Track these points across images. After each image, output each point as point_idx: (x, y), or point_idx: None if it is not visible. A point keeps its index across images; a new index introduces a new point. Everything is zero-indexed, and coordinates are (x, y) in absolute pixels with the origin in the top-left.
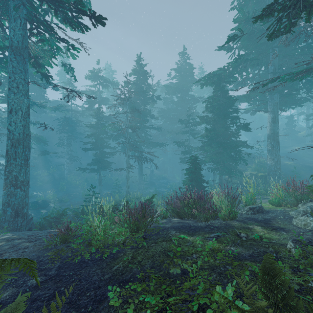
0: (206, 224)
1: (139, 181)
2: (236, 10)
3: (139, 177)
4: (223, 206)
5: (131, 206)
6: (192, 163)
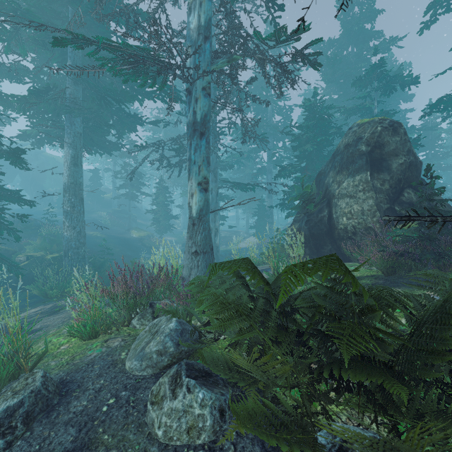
0: None
1: None
2: None
3: None
4: None
5: None
6: None
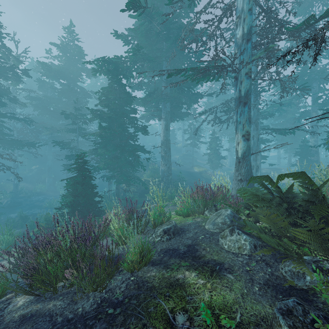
0: (96, 302)
1: None
2: None
3: None
4: (132, 246)
5: None
6: (79, 169)
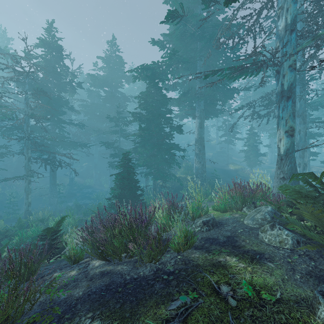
0: (153, 270)
1: (51, 194)
2: (170, 6)
3: (50, 188)
4: (178, 230)
5: (28, 235)
6: (124, 166)
